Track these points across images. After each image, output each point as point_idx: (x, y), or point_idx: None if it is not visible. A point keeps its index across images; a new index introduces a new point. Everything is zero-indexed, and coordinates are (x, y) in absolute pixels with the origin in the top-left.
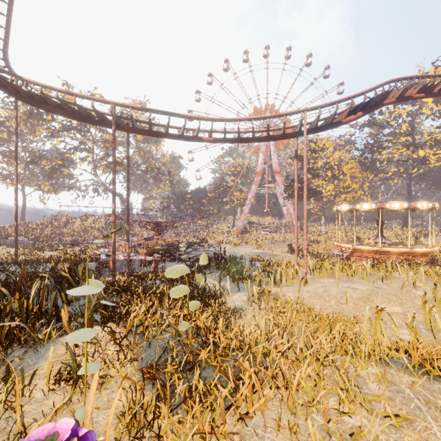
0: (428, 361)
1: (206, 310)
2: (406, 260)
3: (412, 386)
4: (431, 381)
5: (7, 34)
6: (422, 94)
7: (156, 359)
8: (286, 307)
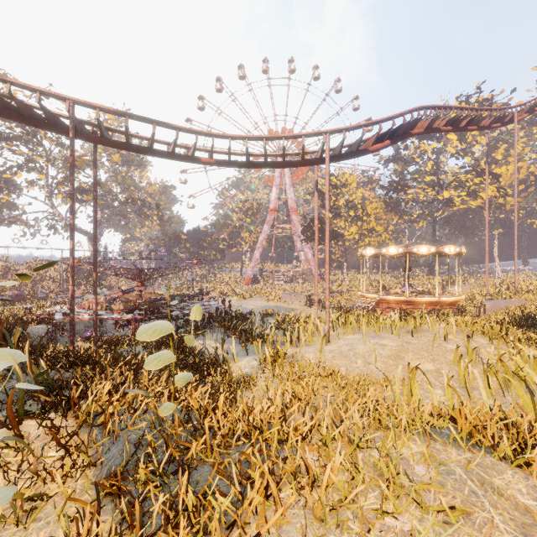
0: (476, 429)
1: (204, 382)
2: (434, 311)
3: (462, 464)
4: (481, 454)
5: None
6: (449, 127)
7: (124, 462)
8: (306, 372)
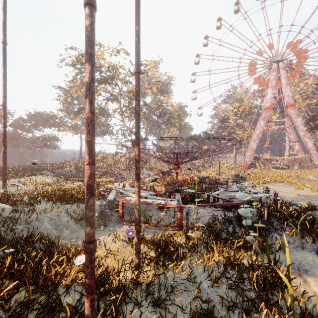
0: None
1: None
2: None
3: None
4: None
5: None
6: None
7: None
8: None
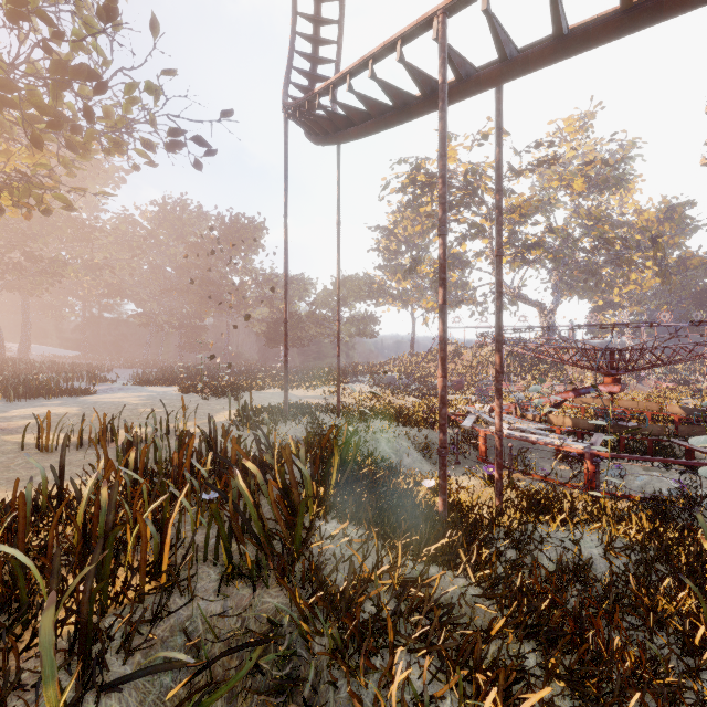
0: None
1: None
2: None
3: None
4: None
5: (338, 66)
6: None
7: None
8: None
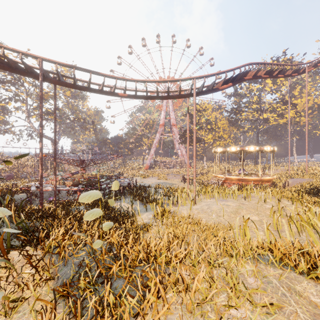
0: (285, 255)
1: (120, 227)
2: (258, 185)
3: (277, 277)
4: (288, 271)
5: None
6: (267, 75)
7: (71, 276)
8: (182, 221)
